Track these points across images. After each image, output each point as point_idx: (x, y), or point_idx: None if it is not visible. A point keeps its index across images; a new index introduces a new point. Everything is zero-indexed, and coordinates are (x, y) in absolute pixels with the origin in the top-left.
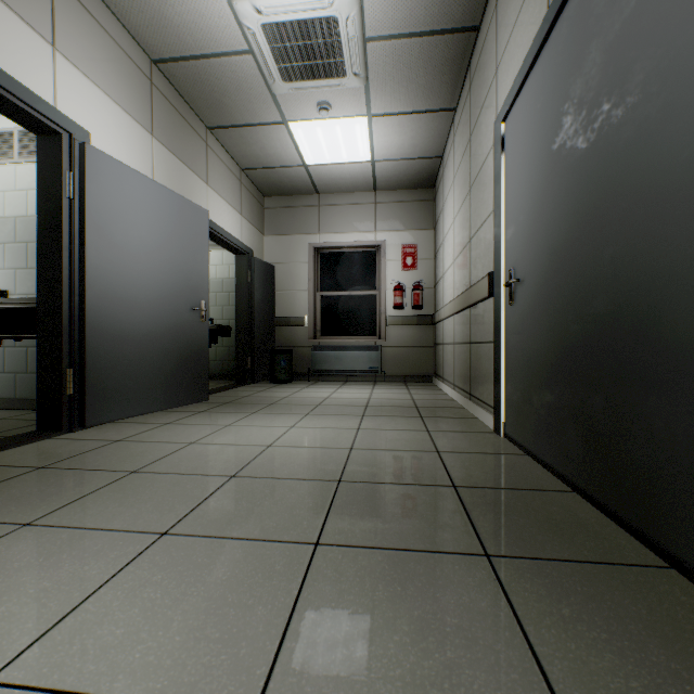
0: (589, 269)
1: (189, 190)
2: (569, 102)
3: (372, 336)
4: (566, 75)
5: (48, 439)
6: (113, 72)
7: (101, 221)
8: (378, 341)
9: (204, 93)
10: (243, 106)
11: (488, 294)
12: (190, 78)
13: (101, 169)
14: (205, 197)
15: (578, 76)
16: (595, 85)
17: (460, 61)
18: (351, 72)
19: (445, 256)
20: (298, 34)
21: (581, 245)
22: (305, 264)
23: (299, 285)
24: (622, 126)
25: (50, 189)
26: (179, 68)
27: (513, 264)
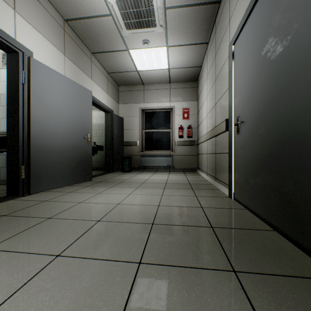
0: (284, 114)
1: (82, 81)
2: (272, 28)
3: (168, 150)
4: (270, 14)
5: (11, 200)
6: (45, 24)
7: (38, 95)
8: (171, 152)
9: (89, 36)
10: (108, 42)
11: (225, 129)
12: (82, 28)
13: (38, 70)
14: (90, 85)
15: (277, 13)
16: (288, 15)
17: (210, 18)
18: (159, 24)
19: (202, 113)
20: (133, 5)
21: (279, 102)
22: (137, 117)
23: (135, 127)
24: (306, 34)
25: (13, 79)
26: (77, 23)
27: (239, 114)
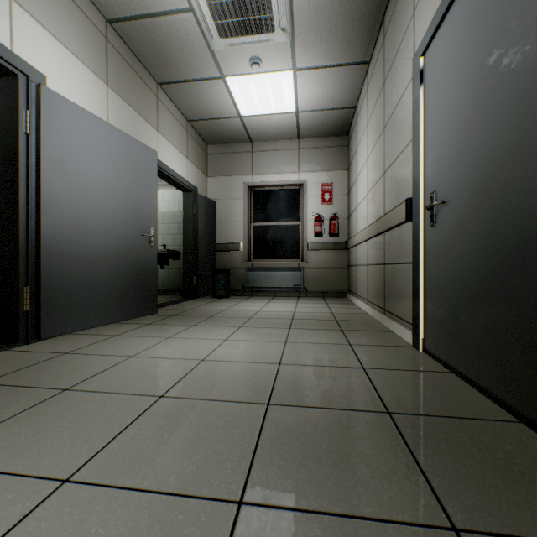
0: None
1: (141, 135)
2: (514, 4)
3: (296, 259)
4: None
5: (3, 351)
6: (70, 26)
7: (56, 155)
8: (301, 263)
9: (153, 51)
10: (187, 63)
11: (405, 218)
12: (140, 37)
13: (56, 109)
14: (156, 142)
15: None
16: None
17: (375, 14)
18: (279, 27)
19: (358, 191)
20: None
21: (534, 154)
22: (240, 199)
23: (236, 217)
24: None
25: (8, 125)
26: (130, 27)
27: (435, 187)
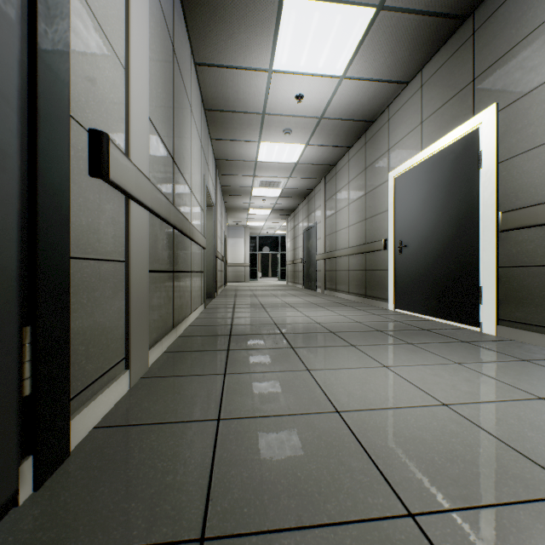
0: None
1: None
2: None
3: None
4: None
5: None
6: None
7: None
8: None
9: None
10: None
11: None
12: None
13: None
14: None
15: None
16: None
17: None
18: None
19: None
20: None
21: None
22: None
23: None
24: None
25: None
26: None
27: None
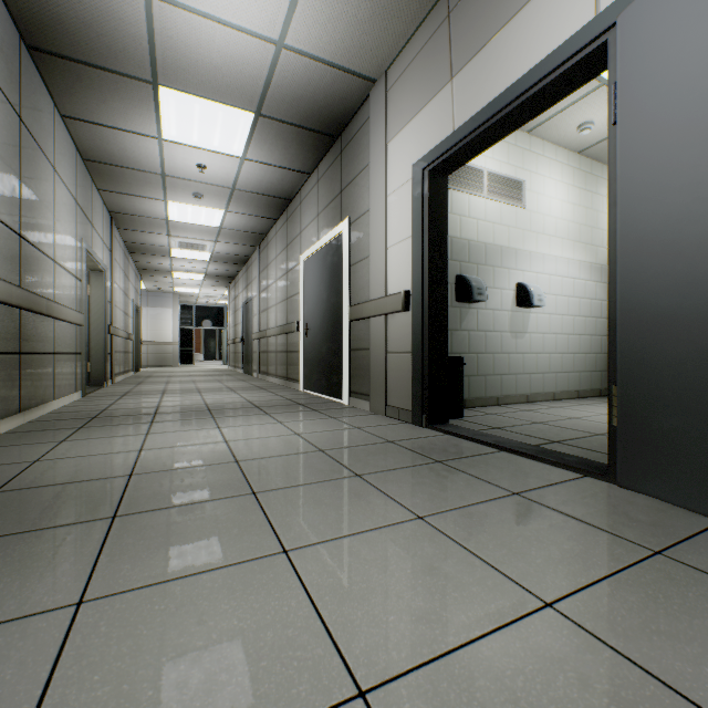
0: None
1: None
2: None
3: None
4: None
5: (577, 474)
6: None
7: (644, 122)
8: None
9: None
10: None
11: None
12: None
13: (644, 26)
14: None
15: None
16: None
17: None
18: None
19: None
20: None
21: None
22: None
23: None
24: None
25: None
26: None
27: None
